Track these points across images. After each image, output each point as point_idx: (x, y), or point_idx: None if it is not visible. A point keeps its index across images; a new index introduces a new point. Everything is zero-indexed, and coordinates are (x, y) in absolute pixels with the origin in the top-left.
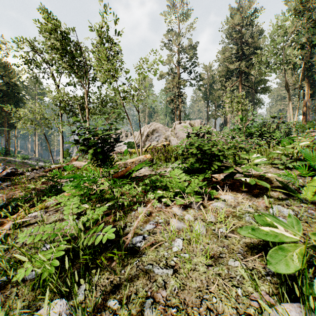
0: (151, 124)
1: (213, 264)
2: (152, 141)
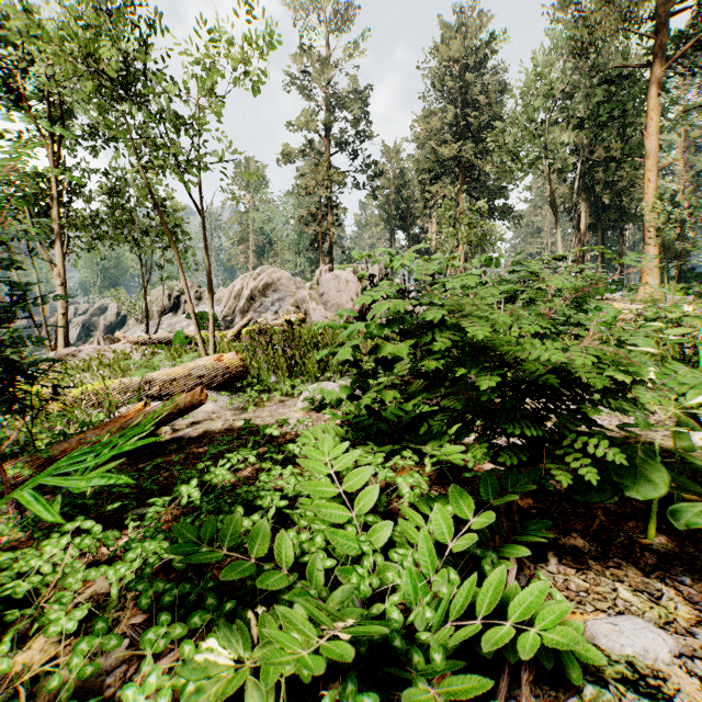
0: (261, 271)
1: None
2: (263, 312)
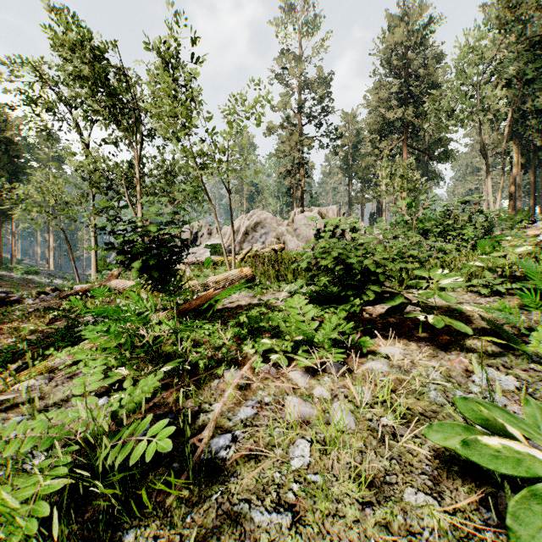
0: (252, 213)
1: (373, 499)
2: (254, 242)
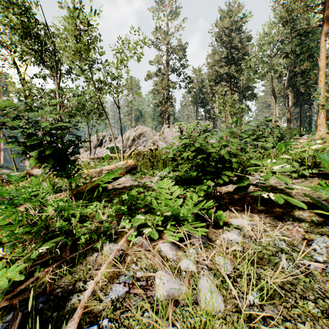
0: (137, 128)
1: None
2: (138, 146)
